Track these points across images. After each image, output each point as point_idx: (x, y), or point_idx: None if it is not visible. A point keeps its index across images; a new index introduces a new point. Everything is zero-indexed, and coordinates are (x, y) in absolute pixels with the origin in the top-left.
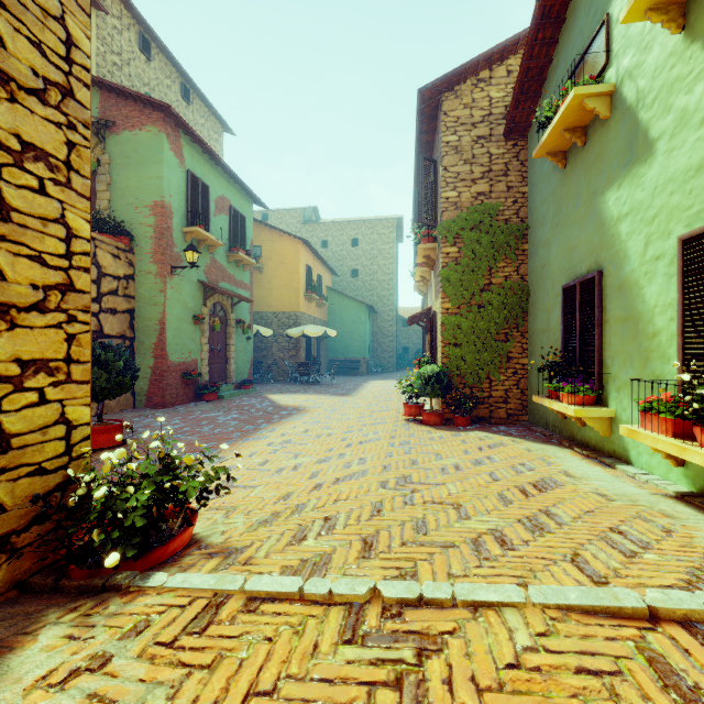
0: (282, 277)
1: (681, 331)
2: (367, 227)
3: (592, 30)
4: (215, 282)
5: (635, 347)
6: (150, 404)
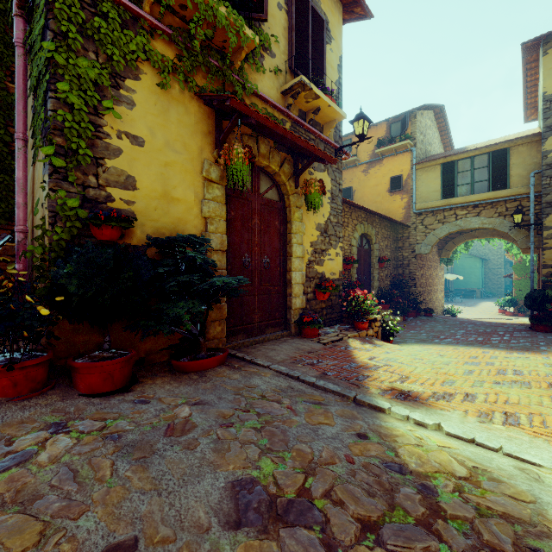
0: None
1: None
2: None
3: None
4: None
5: None
6: None
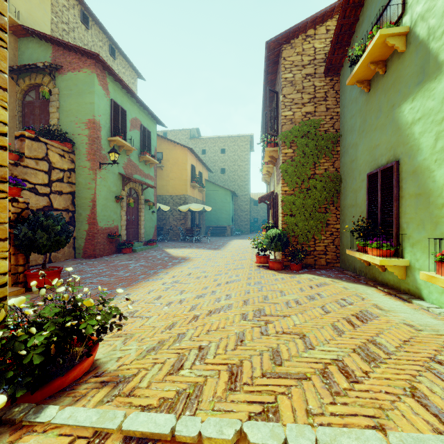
0: (175, 172)
1: None
2: (231, 141)
3: None
4: (130, 174)
5: (426, 214)
6: (85, 255)
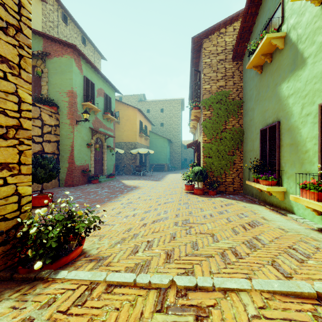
0: (128, 126)
1: (320, 150)
2: (168, 103)
3: (275, 7)
4: (97, 128)
5: (296, 157)
6: (66, 185)
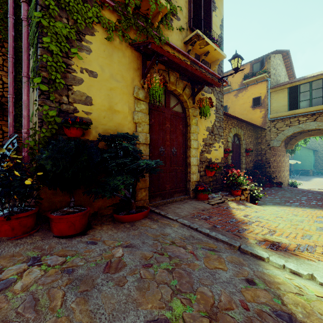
0: None
1: None
2: None
3: None
4: None
5: None
6: None
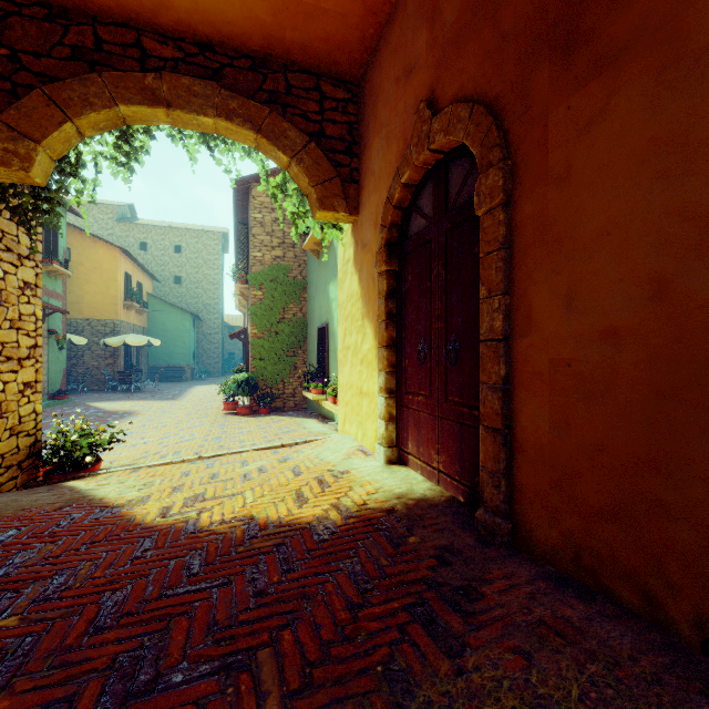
0: (96, 284)
1: None
2: (192, 236)
3: None
4: None
5: (336, 364)
6: None
